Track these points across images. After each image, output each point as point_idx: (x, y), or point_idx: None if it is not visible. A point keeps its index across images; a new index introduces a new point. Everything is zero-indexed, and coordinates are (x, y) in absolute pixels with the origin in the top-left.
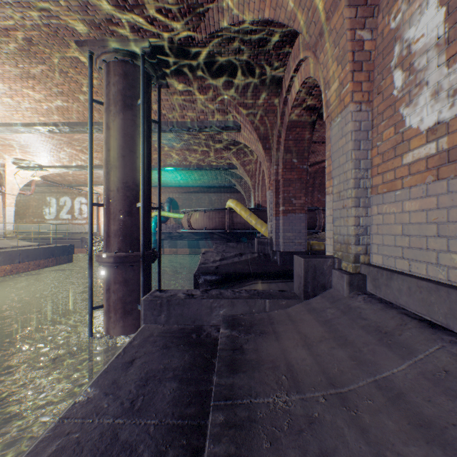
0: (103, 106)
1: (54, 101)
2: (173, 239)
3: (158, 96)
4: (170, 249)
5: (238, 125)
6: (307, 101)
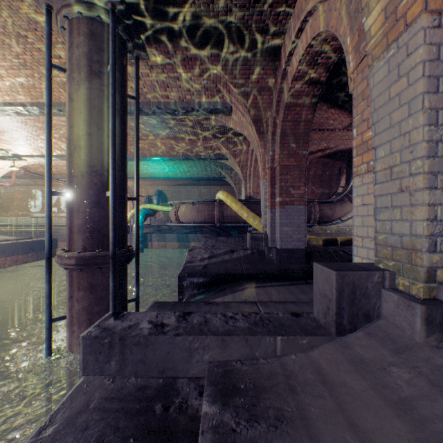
0: (65, 73)
1: (17, 76)
2: (162, 232)
3: (136, 67)
4: (158, 243)
5: (228, 106)
6: (310, 73)
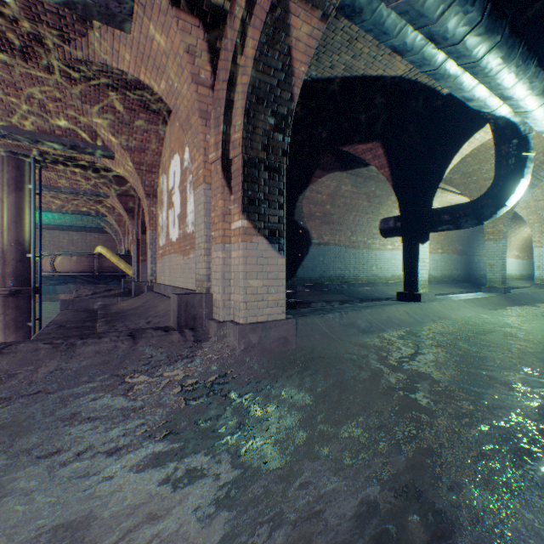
0: None
1: None
2: None
3: (40, 175)
4: None
5: (108, 196)
6: None
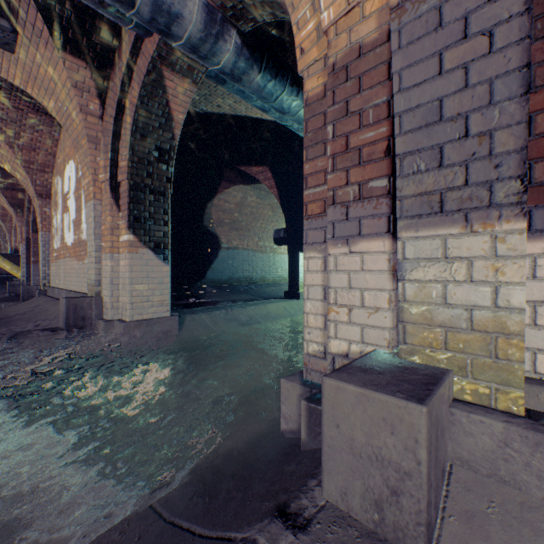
0: None
1: None
2: None
3: None
4: None
5: None
6: None
